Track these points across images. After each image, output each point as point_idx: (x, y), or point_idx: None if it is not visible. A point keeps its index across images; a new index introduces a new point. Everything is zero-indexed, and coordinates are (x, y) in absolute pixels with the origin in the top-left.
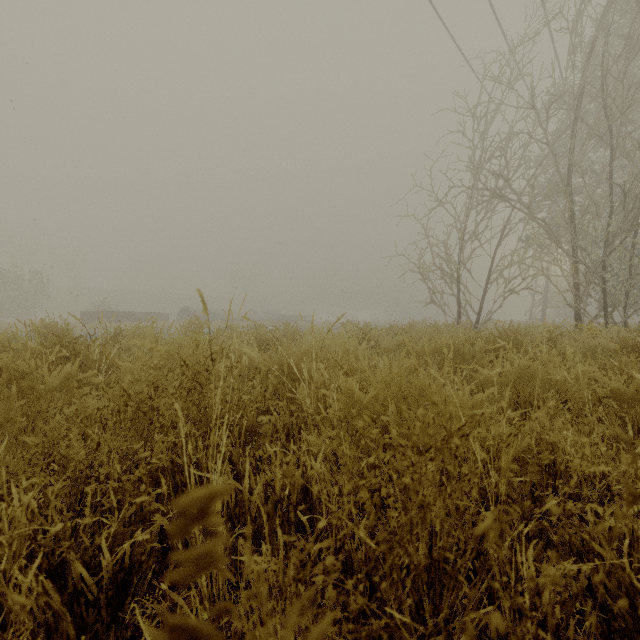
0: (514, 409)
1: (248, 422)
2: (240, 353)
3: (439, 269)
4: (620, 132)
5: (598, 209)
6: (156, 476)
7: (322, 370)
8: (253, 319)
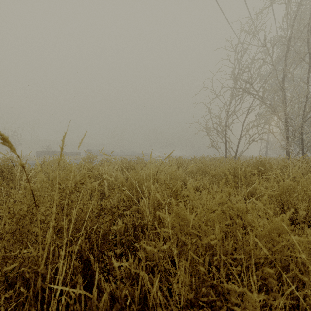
0: (280, 213)
1: (103, 230)
2: (110, 174)
3: (216, 129)
4: (310, 58)
5: (299, 98)
6: (27, 278)
7: (157, 195)
8: (122, 155)
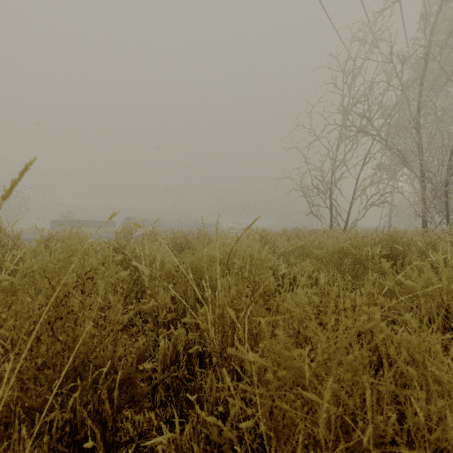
0: (443, 326)
1: (124, 372)
2: (154, 256)
3: (316, 188)
4: None
5: (442, 140)
6: None
7: (229, 311)
8: (178, 226)
